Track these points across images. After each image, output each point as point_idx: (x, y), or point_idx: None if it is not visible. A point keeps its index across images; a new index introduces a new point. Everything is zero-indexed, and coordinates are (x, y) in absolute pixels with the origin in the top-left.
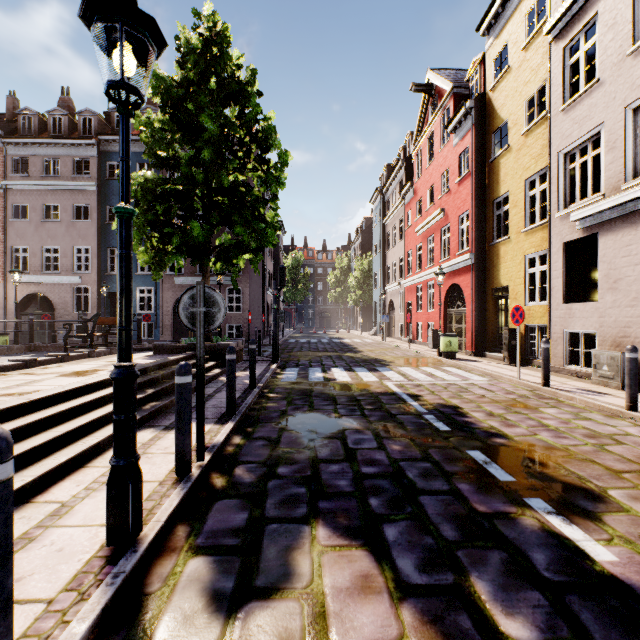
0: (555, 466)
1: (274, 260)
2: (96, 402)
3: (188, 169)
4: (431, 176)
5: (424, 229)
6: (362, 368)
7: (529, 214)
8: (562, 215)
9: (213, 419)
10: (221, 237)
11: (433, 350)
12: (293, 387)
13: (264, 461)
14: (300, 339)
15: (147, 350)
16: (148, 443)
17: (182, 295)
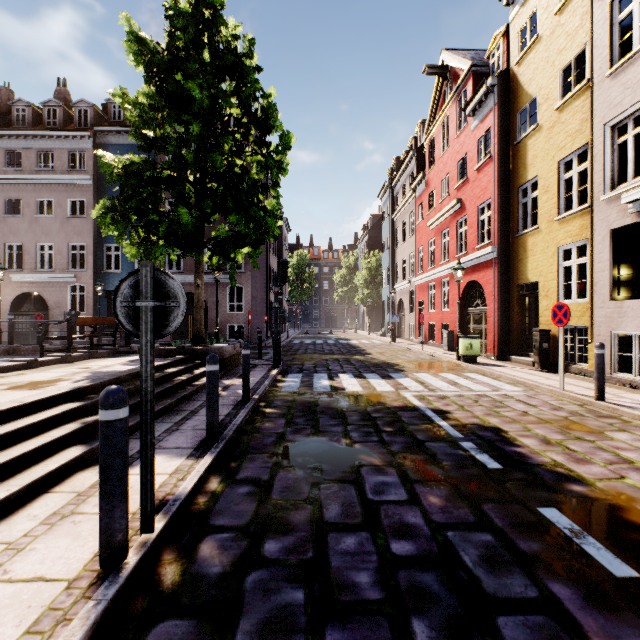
0: None
1: (278, 258)
2: (29, 429)
3: (176, 148)
4: (446, 165)
5: (438, 222)
6: (373, 374)
7: (564, 200)
8: (609, 197)
9: (187, 449)
10: (217, 229)
11: (449, 353)
12: (295, 399)
13: (245, 526)
14: (305, 340)
15: (134, 353)
16: (86, 493)
17: (121, 283)
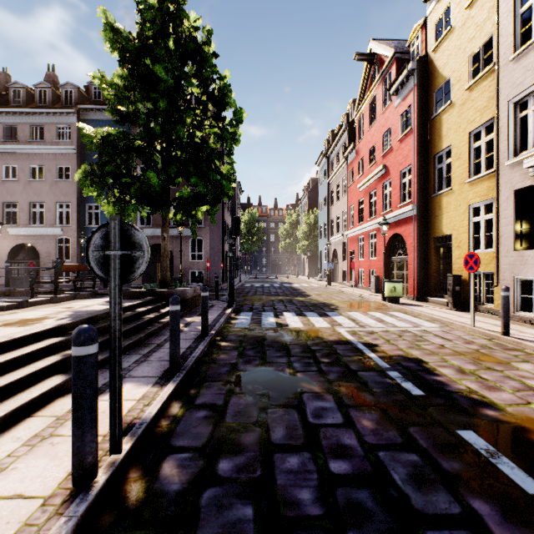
0: None
1: (233, 215)
2: (16, 361)
3: (145, 121)
4: (373, 137)
5: (366, 185)
6: (312, 313)
7: (473, 165)
8: (512, 163)
9: (153, 378)
10: (181, 190)
11: (376, 294)
12: (246, 334)
13: (202, 447)
14: (255, 284)
15: None
16: (64, 417)
17: (93, 234)
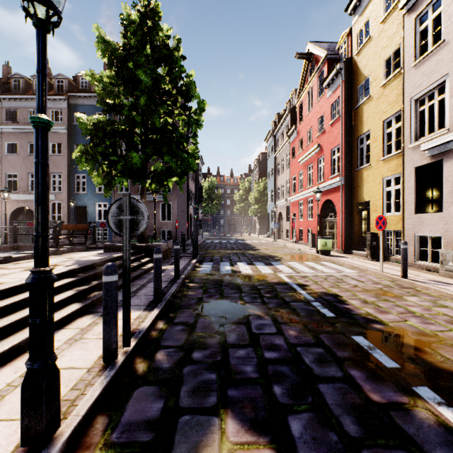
0: (431, 352)
1: (195, 183)
2: None
3: (129, 112)
4: (310, 121)
5: (305, 160)
6: (260, 262)
7: (386, 146)
8: (413, 146)
9: (143, 306)
10: (155, 165)
11: (312, 249)
12: (208, 278)
13: (181, 346)
14: (214, 240)
15: (100, 249)
16: (86, 328)
17: (111, 205)
